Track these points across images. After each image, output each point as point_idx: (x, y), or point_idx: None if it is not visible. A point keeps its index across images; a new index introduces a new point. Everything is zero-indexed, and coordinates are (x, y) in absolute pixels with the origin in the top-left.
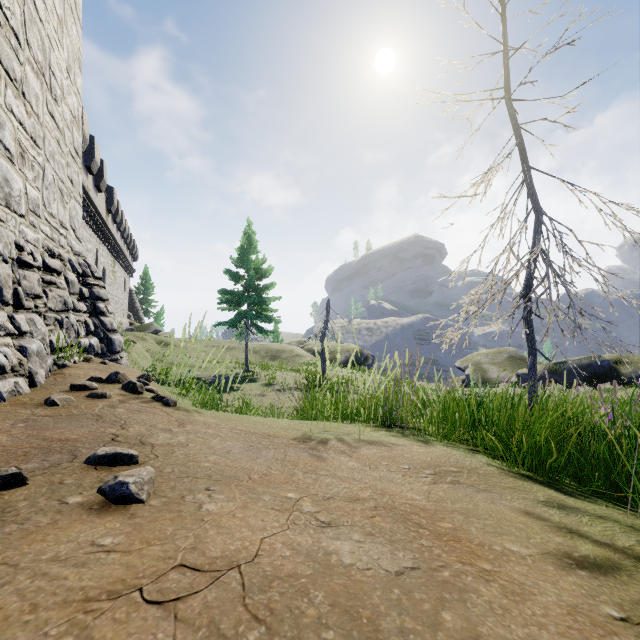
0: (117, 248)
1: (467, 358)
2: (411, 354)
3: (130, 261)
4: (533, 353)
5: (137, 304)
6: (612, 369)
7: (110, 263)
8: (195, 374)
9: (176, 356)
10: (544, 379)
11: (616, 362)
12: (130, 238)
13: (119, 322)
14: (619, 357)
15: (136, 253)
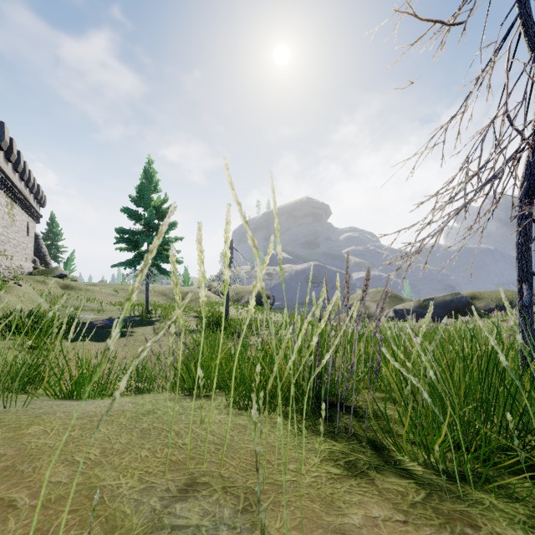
0: (14, 189)
1: (352, 297)
2: (366, 281)
3: (35, 206)
4: (529, 280)
5: (44, 249)
6: (469, 304)
7: (5, 204)
8: (88, 318)
9: (76, 299)
10: (416, 313)
11: (472, 298)
12: (33, 182)
13: (17, 266)
14: (474, 294)
15: (42, 198)
